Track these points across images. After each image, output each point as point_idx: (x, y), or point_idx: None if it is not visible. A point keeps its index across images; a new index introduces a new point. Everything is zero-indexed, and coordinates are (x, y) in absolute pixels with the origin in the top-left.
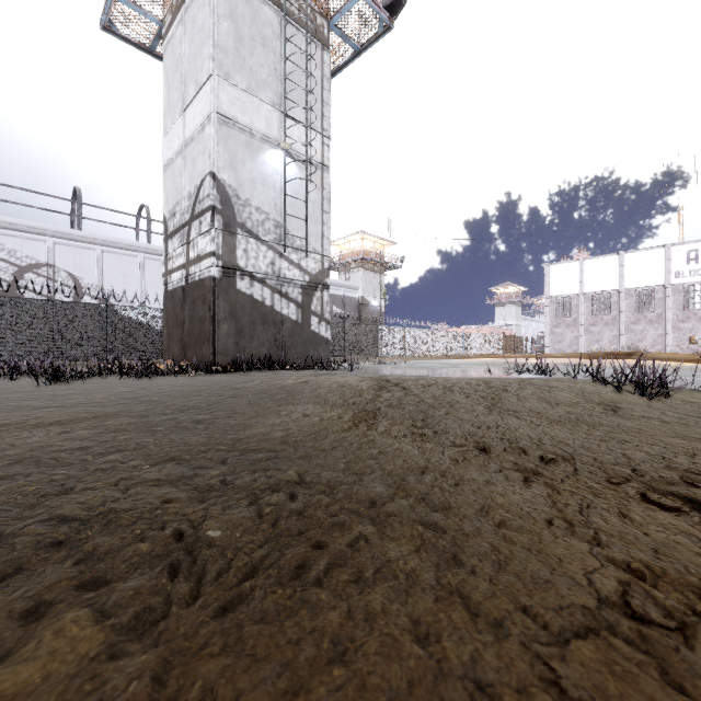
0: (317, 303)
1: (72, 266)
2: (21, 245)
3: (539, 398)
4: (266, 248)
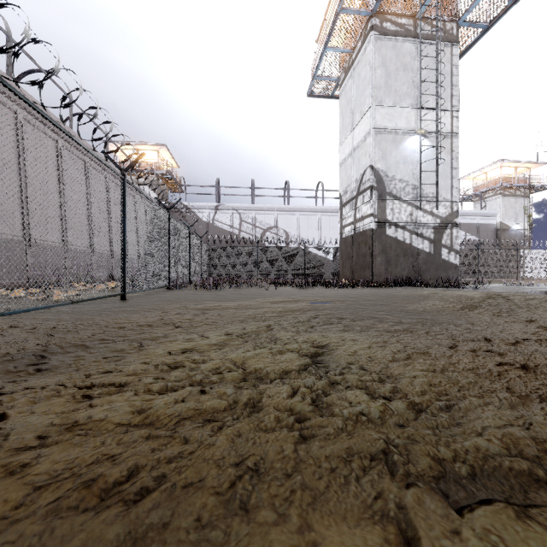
0: (446, 238)
1: (285, 226)
2: (264, 218)
3: None
4: (406, 205)
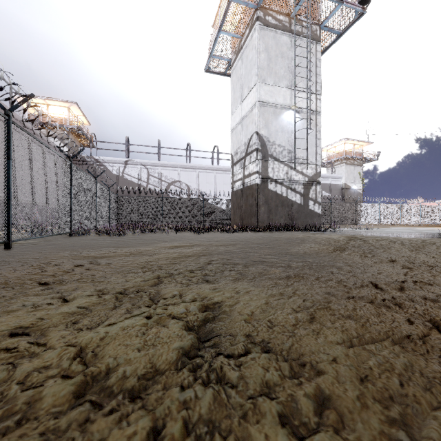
0: (312, 193)
1: (187, 181)
2: (169, 173)
3: None
4: (283, 165)
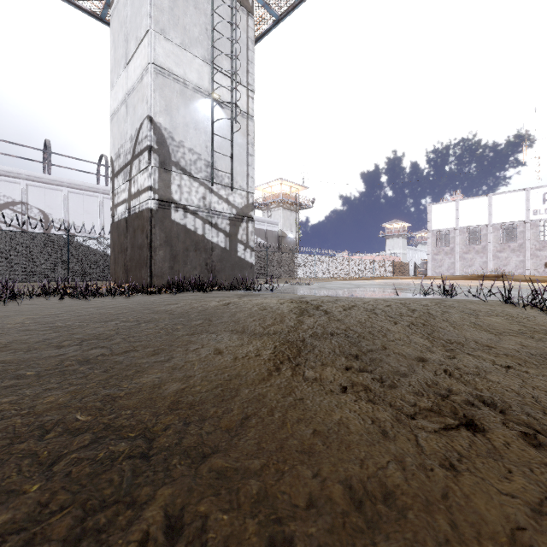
0: (242, 233)
1: (43, 204)
2: None
3: (473, 324)
4: (198, 184)
